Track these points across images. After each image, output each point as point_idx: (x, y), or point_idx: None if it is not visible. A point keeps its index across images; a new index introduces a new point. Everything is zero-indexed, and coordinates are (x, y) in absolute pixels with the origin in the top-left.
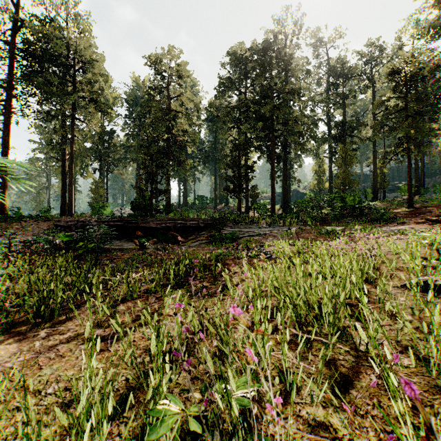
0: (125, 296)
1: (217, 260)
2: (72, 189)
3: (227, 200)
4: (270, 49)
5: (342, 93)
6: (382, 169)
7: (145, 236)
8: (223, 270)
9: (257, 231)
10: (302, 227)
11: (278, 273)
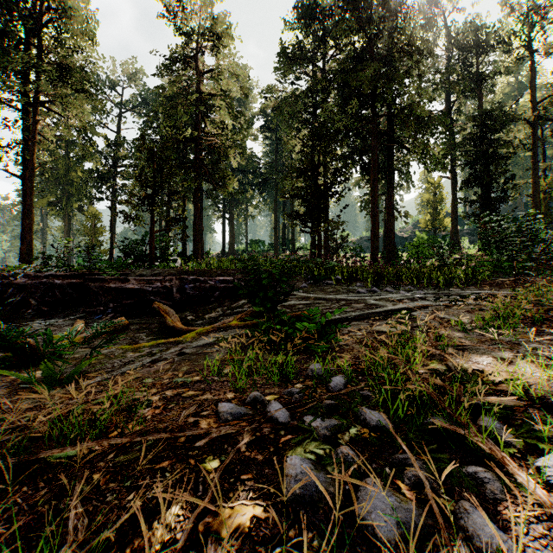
0: None
1: None
2: (31, 223)
3: (294, 245)
4: None
5: (477, 72)
6: (545, 193)
7: (115, 309)
8: None
9: (372, 300)
10: (479, 289)
11: None
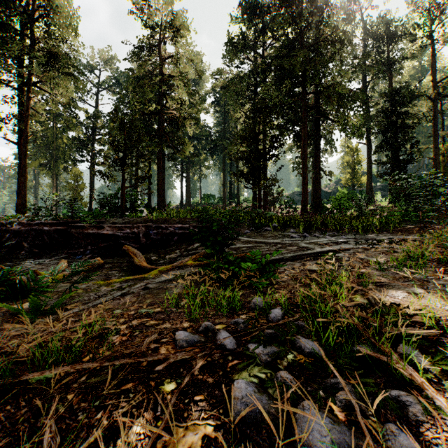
0: None
1: None
2: (25, 181)
3: (239, 199)
4: None
5: (388, 58)
6: (444, 156)
7: (93, 251)
8: None
9: (303, 244)
10: (392, 235)
11: None
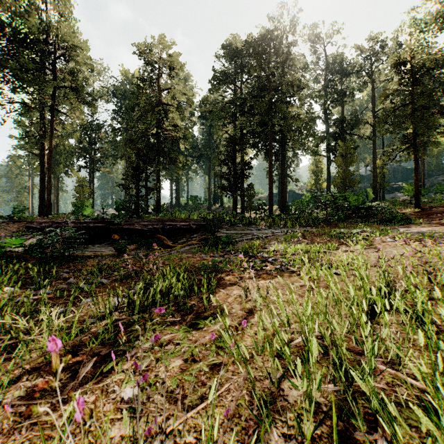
0: (39, 358)
1: (210, 275)
2: (50, 187)
3: (222, 200)
4: (268, 39)
5: (340, 89)
6: (381, 169)
7: (128, 239)
8: (218, 291)
9: (256, 233)
10: (306, 228)
11: (302, 300)
